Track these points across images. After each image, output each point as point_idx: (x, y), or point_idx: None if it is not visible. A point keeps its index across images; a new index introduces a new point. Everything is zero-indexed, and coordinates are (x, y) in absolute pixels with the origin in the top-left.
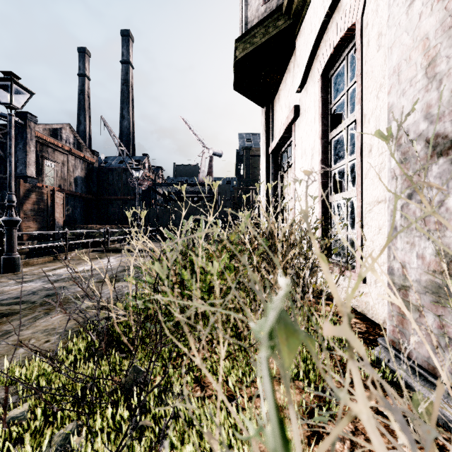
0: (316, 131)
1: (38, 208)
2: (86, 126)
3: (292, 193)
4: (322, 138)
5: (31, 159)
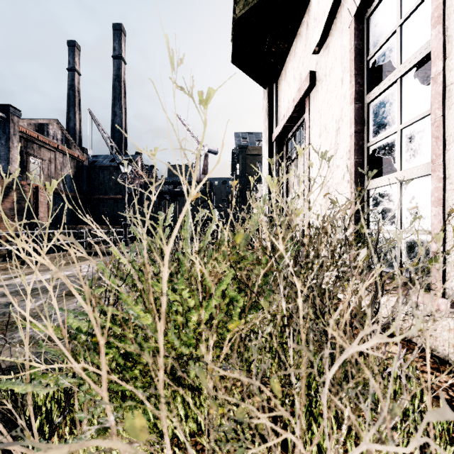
0: (345, 96)
1: (19, 207)
2: (76, 123)
3: (305, 184)
4: (356, 101)
5: (14, 156)
